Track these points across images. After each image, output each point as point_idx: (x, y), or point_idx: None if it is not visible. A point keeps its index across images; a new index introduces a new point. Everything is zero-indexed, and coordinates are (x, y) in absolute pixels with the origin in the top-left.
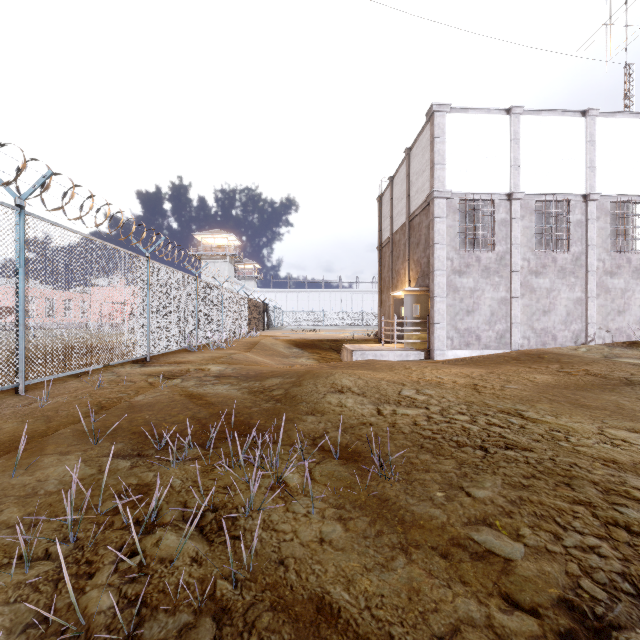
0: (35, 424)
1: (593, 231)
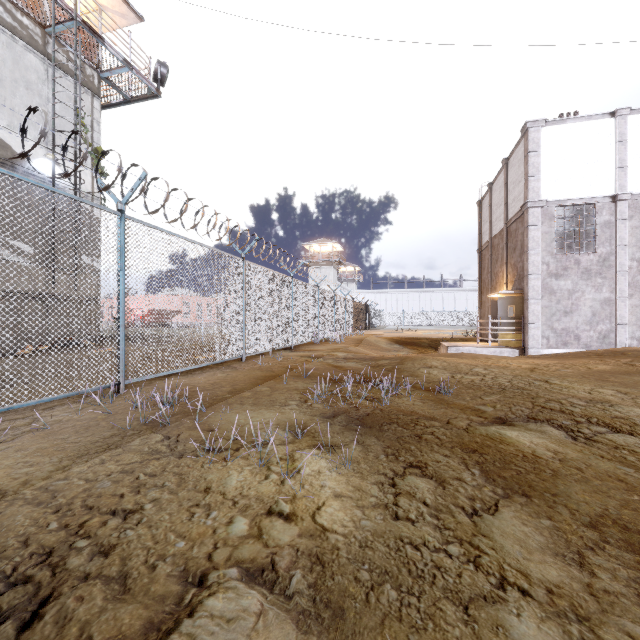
0: (269, 372)
1: None
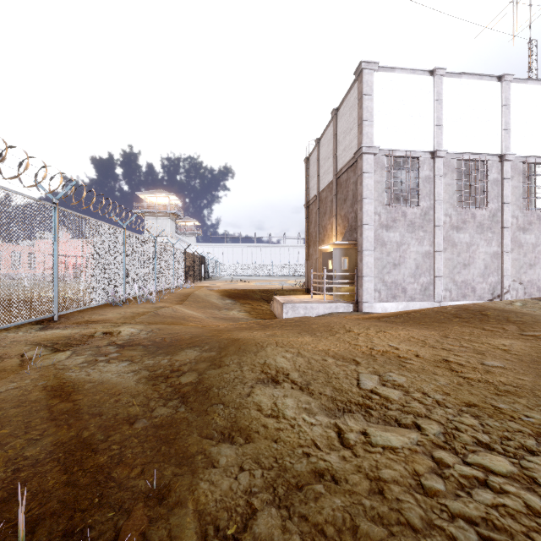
0: None
1: (508, 189)
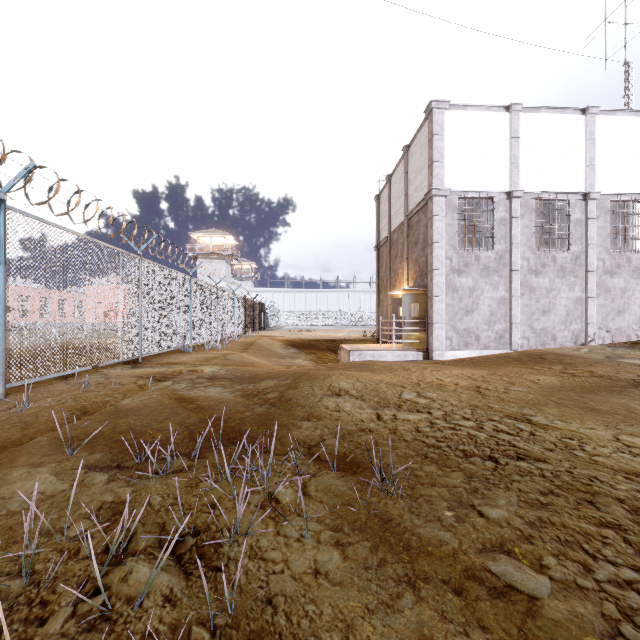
0: (10, 431)
1: (593, 230)
